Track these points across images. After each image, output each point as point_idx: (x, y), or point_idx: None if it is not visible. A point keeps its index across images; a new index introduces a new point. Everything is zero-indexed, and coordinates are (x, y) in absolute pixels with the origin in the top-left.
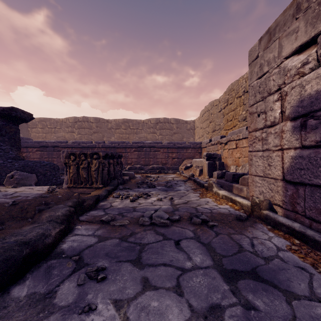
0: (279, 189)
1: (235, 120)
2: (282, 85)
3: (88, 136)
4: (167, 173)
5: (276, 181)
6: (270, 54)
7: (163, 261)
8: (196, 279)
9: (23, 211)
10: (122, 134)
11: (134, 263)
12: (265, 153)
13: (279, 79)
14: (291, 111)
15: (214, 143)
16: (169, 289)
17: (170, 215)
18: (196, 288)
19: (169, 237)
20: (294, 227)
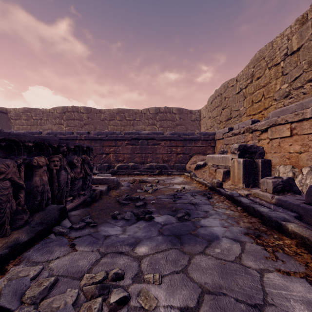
0: None
1: (268, 99)
2: None
3: (77, 128)
4: (171, 174)
5: None
6: None
7: None
8: None
9: None
10: (117, 126)
11: None
12: None
13: None
14: None
15: (240, 131)
16: None
17: None
18: None
19: None
20: None
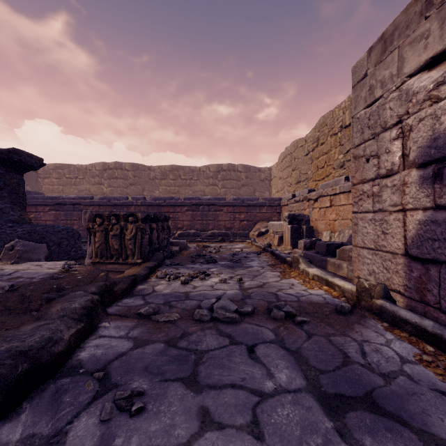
0: (398, 269)
1: (329, 167)
2: (403, 116)
3: (121, 189)
4: (233, 241)
5: (395, 257)
6: (385, 71)
7: (230, 379)
8: (282, 410)
9: (24, 300)
10: (170, 186)
11: (187, 383)
12: (377, 216)
13: (399, 108)
14: (419, 153)
15: (300, 199)
16: (242, 427)
17: (239, 305)
18: (283, 426)
19: (238, 340)
20: (425, 326)
